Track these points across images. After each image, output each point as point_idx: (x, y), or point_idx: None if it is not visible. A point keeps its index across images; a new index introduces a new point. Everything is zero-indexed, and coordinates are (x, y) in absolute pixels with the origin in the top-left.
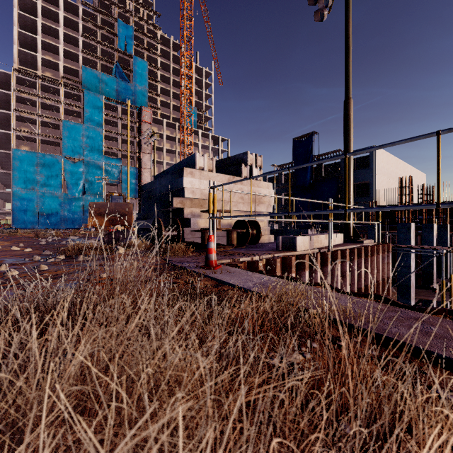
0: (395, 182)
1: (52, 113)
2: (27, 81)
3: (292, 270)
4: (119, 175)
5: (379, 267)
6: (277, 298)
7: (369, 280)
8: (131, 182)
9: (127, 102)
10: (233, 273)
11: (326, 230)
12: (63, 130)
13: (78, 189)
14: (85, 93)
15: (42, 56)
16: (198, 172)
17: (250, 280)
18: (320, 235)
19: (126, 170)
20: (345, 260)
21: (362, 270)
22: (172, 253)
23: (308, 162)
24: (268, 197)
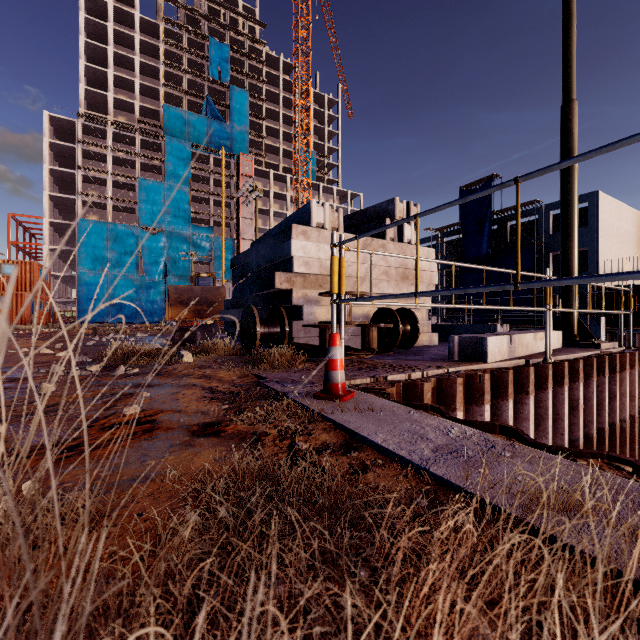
0: (631, 248)
1: (126, 170)
2: (95, 130)
3: (485, 398)
4: (211, 250)
5: (634, 390)
6: (518, 513)
7: (618, 415)
8: (226, 260)
9: (222, 149)
10: (379, 413)
11: (514, 325)
12: (139, 192)
13: (158, 270)
14: (168, 141)
15: (114, 95)
16: (315, 231)
17: (421, 436)
18: (525, 334)
19: (220, 242)
20: (577, 380)
21: (605, 397)
22: (269, 363)
23: (485, 221)
24: (429, 272)
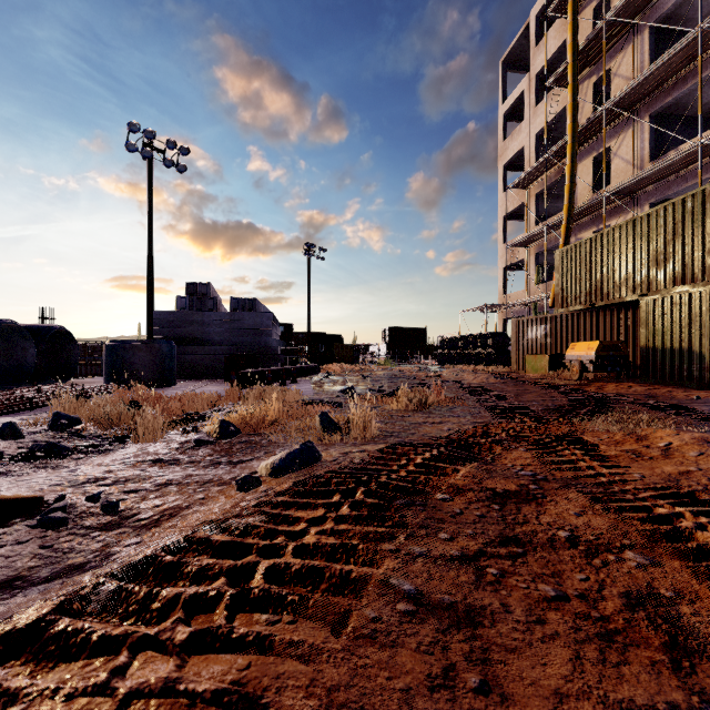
0: None
1: None
2: None
3: None
4: None
5: None
6: None
7: None
8: None
9: None
10: None
11: None
12: None
13: None
14: None
15: None
16: None
17: None
18: None
19: None
20: None
21: None
22: None
23: None
24: None
